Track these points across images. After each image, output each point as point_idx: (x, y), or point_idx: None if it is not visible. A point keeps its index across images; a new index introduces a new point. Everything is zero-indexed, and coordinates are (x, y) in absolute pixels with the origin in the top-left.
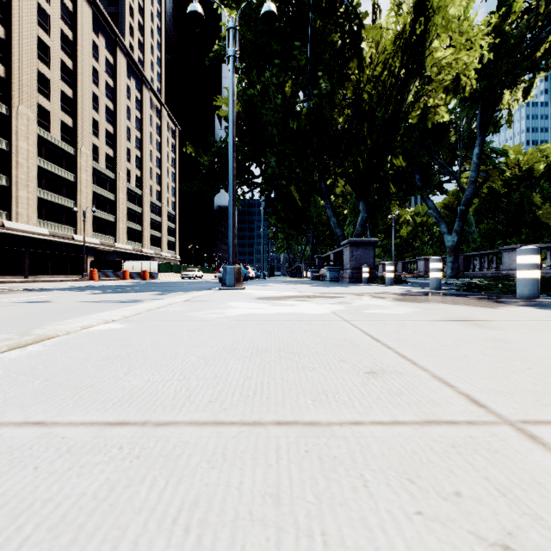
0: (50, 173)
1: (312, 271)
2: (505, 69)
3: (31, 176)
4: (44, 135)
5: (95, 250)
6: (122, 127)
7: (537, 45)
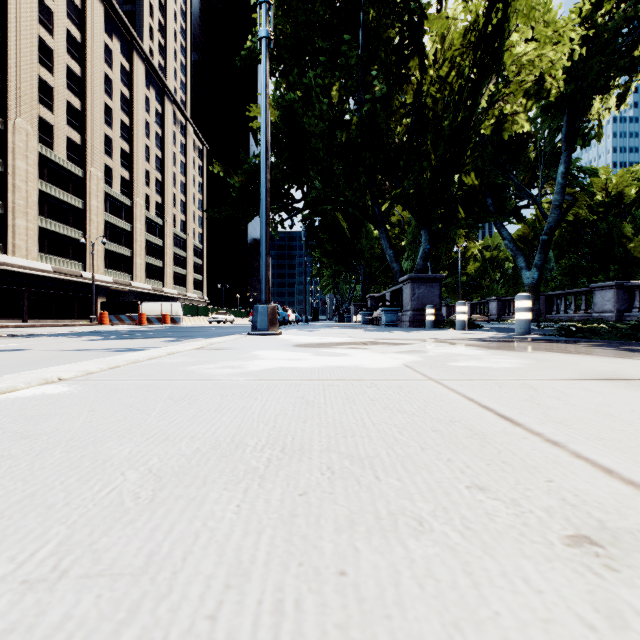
0: (54, 198)
1: (364, 314)
2: (597, 69)
3: (31, 202)
4: (46, 154)
5: (108, 289)
6: (140, 146)
7: (635, 41)
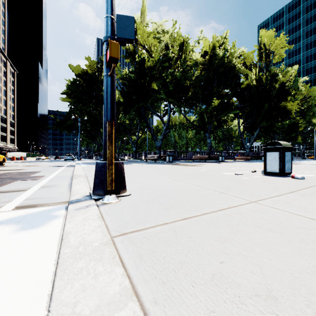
0: None
1: (96, 157)
2: None
3: None
4: None
5: None
6: None
7: None
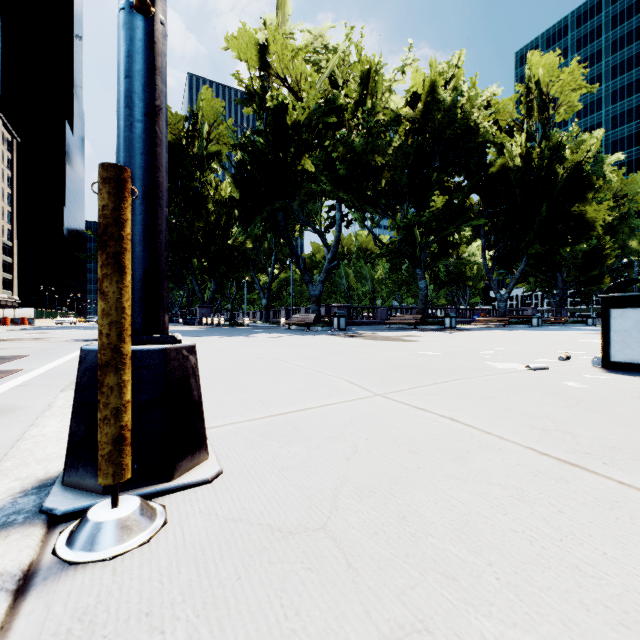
0: None
1: (184, 319)
2: None
3: None
4: None
5: None
6: None
7: None
